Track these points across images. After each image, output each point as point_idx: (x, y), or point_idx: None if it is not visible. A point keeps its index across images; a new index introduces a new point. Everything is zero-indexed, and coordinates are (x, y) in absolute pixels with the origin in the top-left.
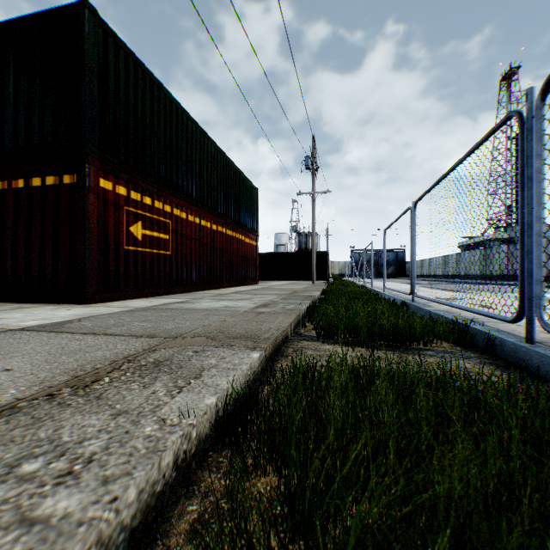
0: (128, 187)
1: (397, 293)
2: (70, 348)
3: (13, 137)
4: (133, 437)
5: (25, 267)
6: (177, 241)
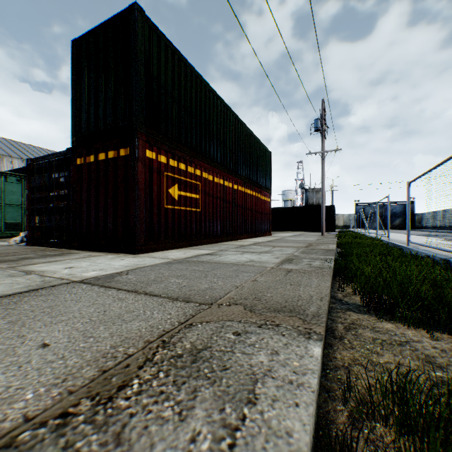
0: (167, 156)
1: (425, 248)
2: (110, 312)
3: (86, 123)
4: None
5: (94, 223)
6: (205, 199)
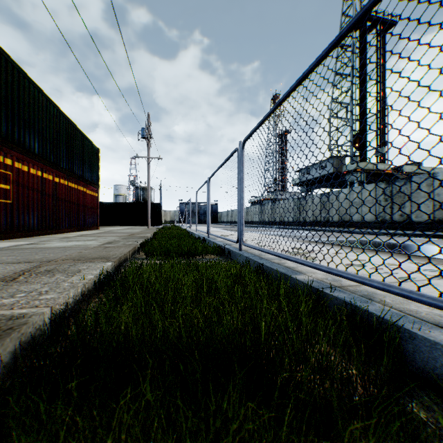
0: None
1: (204, 233)
2: None
3: None
4: (62, 286)
5: None
6: (19, 191)
